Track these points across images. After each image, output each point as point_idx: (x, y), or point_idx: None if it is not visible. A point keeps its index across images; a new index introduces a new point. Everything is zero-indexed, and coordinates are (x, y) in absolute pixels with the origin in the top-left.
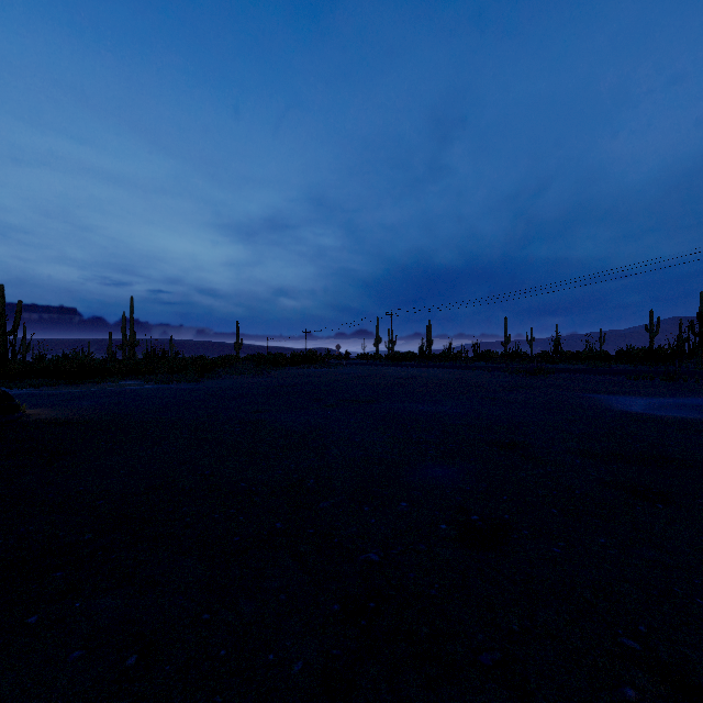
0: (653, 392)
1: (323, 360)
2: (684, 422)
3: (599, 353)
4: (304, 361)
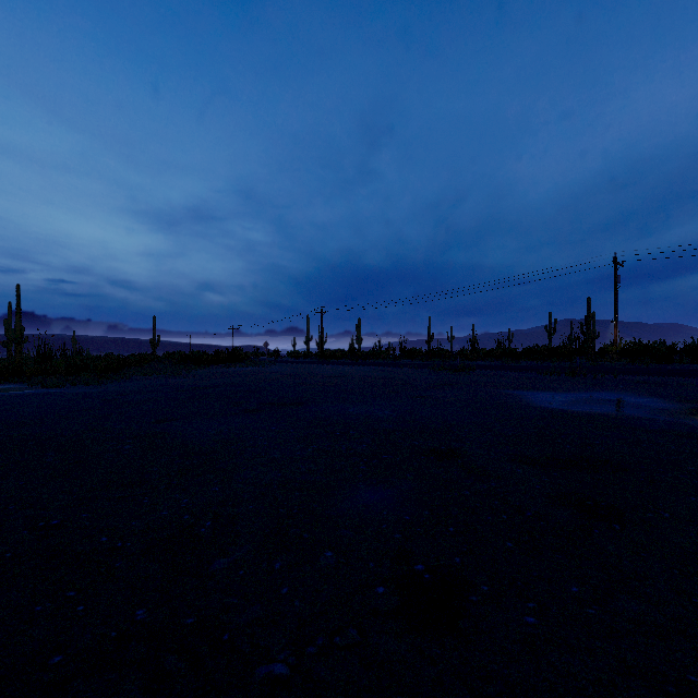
0: (562, 387)
1: (250, 358)
2: (598, 417)
3: (510, 350)
4: (230, 360)
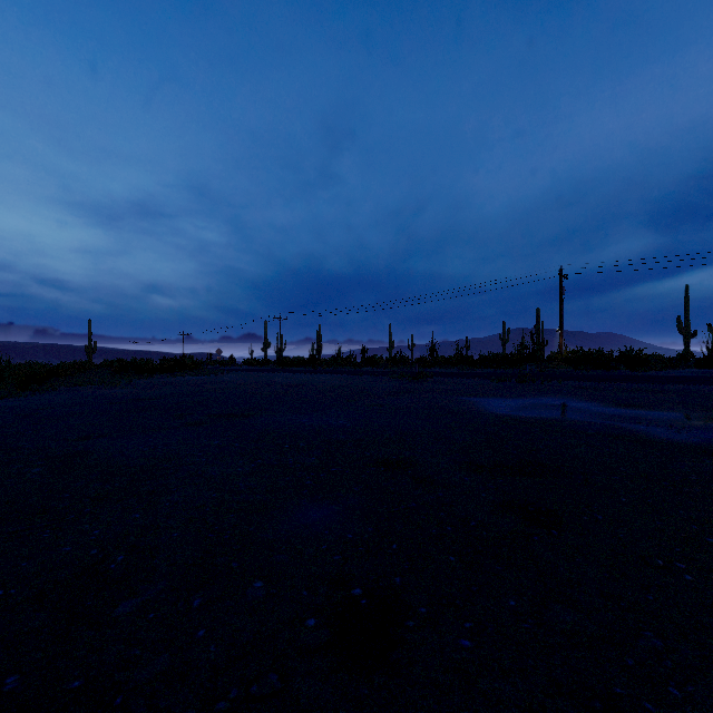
0: (513, 393)
1: (201, 367)
2: (544, 422)
3: (467, 358)
4: (178, 368)
